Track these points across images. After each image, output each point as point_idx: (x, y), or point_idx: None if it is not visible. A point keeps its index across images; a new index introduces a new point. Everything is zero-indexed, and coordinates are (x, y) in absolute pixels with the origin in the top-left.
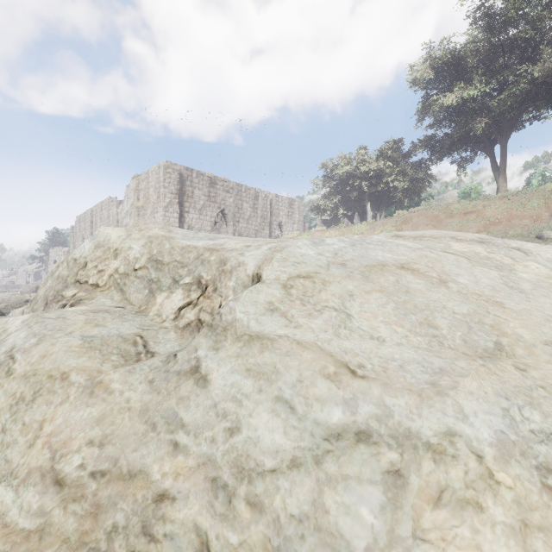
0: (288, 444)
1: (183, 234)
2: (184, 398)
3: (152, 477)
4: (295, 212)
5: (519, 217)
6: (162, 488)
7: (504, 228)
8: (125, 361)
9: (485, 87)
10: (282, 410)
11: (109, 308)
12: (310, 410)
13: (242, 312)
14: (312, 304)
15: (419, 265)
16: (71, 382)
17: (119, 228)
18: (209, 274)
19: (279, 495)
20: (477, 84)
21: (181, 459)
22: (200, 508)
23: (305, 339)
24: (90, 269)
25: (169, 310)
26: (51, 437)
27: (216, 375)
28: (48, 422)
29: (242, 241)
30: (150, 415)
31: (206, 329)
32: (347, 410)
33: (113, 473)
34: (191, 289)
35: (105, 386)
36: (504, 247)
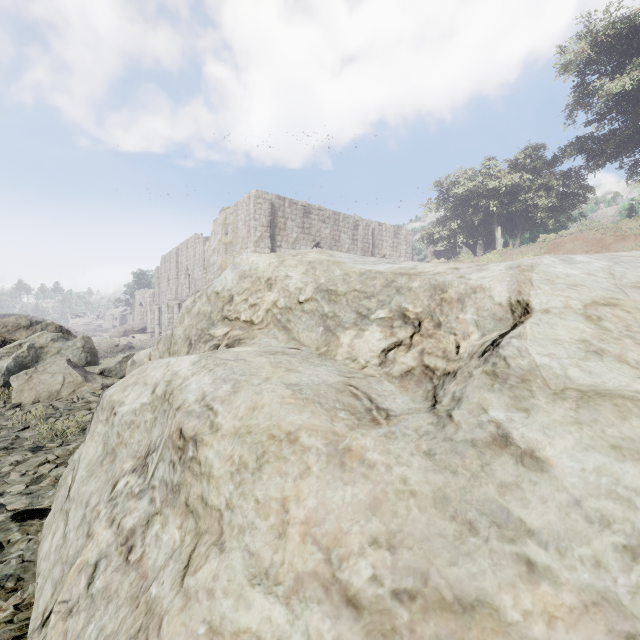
0: None
1: (348, 258)
2: (509, 486)
3: (505, 615)
4: (401, 243)
5: None
6: (531, 638)
7: None
8: (358, 420)
9: None
10: None
11: (284, 349)
12: None
13: (544, 355)
14: None
15: None
16: (304, 446)
17: (267, 255)
18: (417, 305)
19: None
20: None
21: (547, 590)
22: None
23: None
24: (239, 303)
25: (366, 352)
26: (310, 527)
27: (552, 452)
28: (293, 502)
29: (439, 264)
30: (455, 507)
31: (487, 379)
32: None
33: (427, 597)
34: (394, 325)
35: (358, 456)
36: None
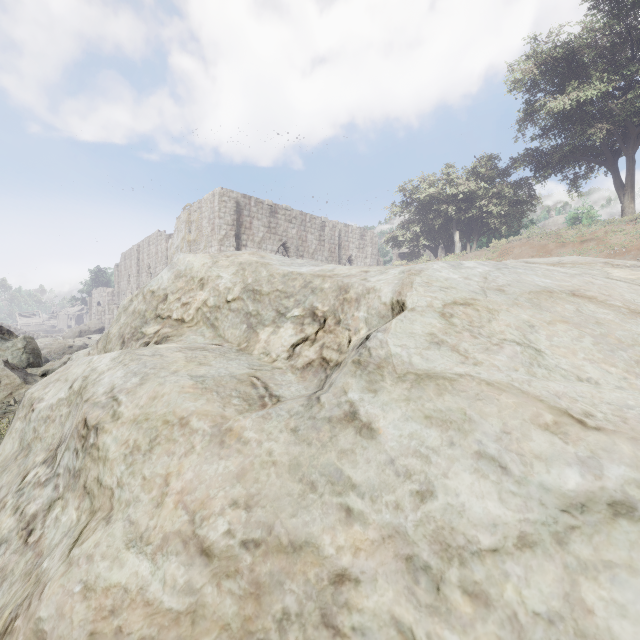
0: (509, 515)
1: (278, 260)
2: (346, 452)
3: (323, 551)
4: (367, 244)
5: None
6: (339, 566)
7: (633, 258)
8: (249, 406)
9: (607, 86)
10: (490, 470)
11: (205, 345)
12: (530, 472)
13: (398, 346)
14: (486, 337)
15: (592, 292)
16: (192, 429)
17: (202, 255)
18: (325, 304)
19: (509, 584)
20: (597, 83)
21: (358, 529)
22: (396, 595)
23: (495, 379)
24: (173, 302)
25: (279, 347)
26: (183, 495)
27: (383, 423)
28: (175, 476)
29: (355, 267)
30: (304, 471)
31: (353, 367)
32: (586, 472)
33: (269, 544)
34: (304, 322)
35: (237, 435)
36: None
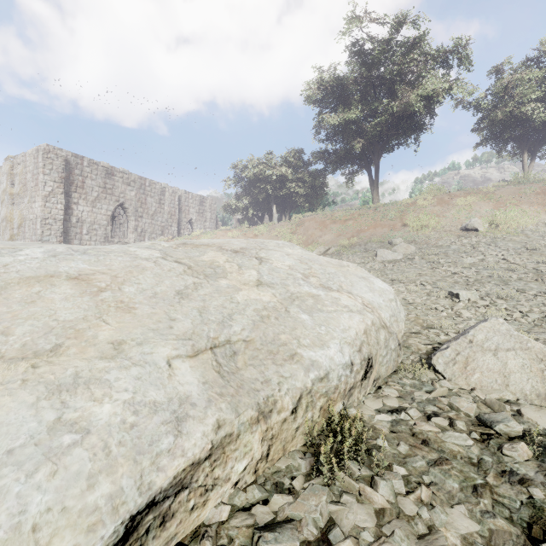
0: None
1: None
2: None
3: None
4: (207, 210)
5: (382, 226)
6: None
7: (370, 234)
8: None
9: (360, 113)
10: None
11: None
12: None
13: None
14: None
15: (105, 275)
16: None
17: None
18: None
19: None
20: (354, 110)
21: None
22: None
23: None
24: None
25: None
26: None
27: None
28: None
29: None
30: None
31: None
32: None
33: None
34: None
35: None
36: (251, 256)
